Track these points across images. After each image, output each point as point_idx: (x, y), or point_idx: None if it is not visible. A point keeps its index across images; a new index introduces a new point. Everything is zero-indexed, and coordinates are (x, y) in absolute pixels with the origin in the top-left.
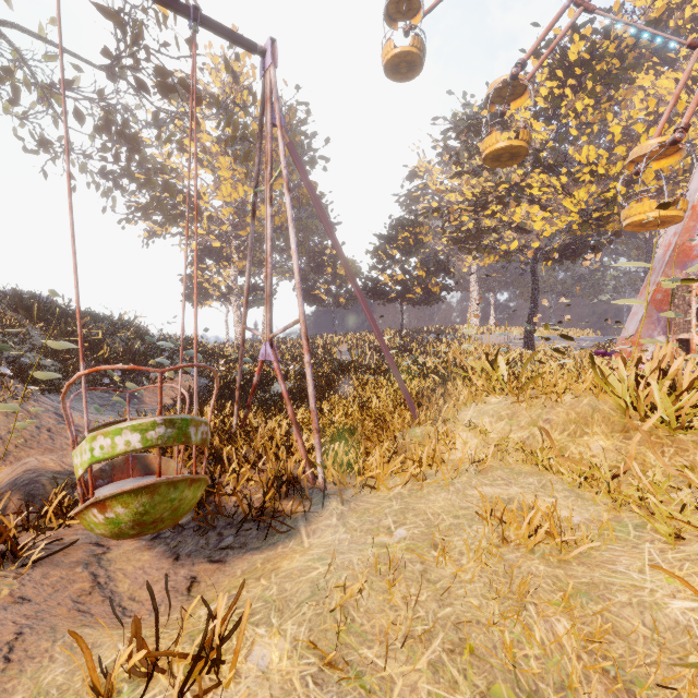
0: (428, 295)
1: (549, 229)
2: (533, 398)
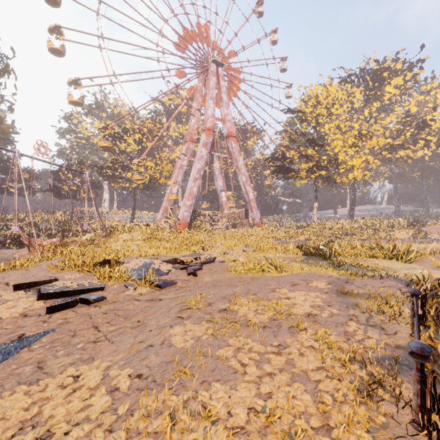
0: (88, 197)
1: (139, 182)
2: (131, 233)
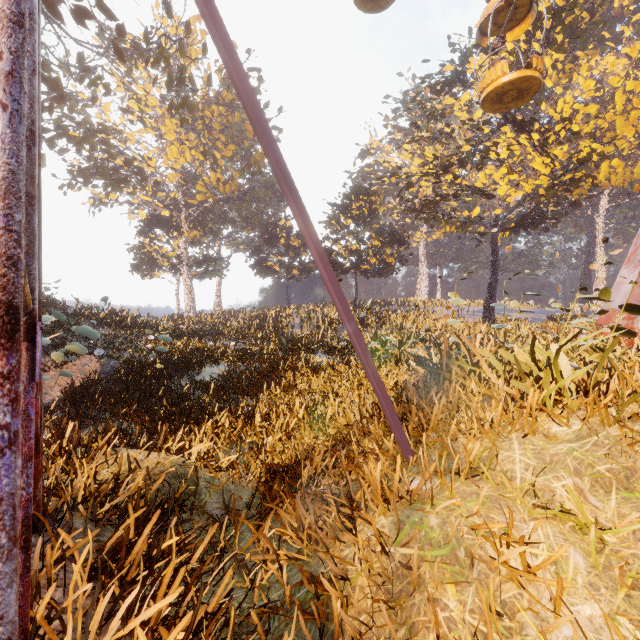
0: (383, 265)
1: (514, 194)
2: None
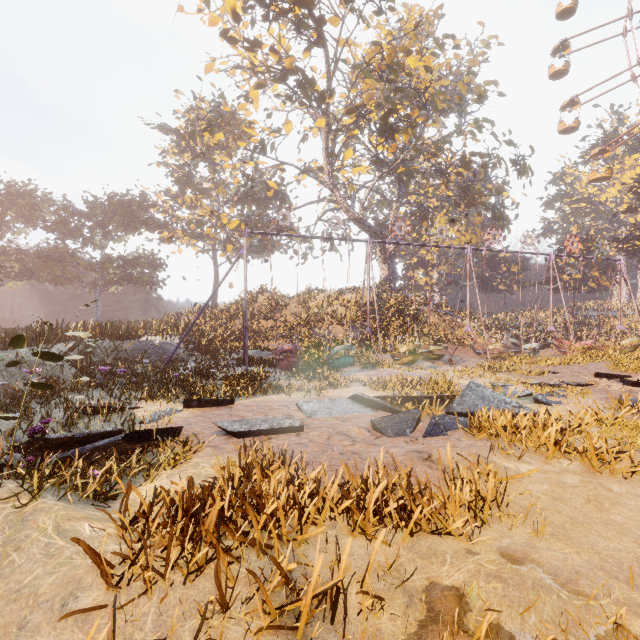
0: (599, 287)
1: None
2: None
